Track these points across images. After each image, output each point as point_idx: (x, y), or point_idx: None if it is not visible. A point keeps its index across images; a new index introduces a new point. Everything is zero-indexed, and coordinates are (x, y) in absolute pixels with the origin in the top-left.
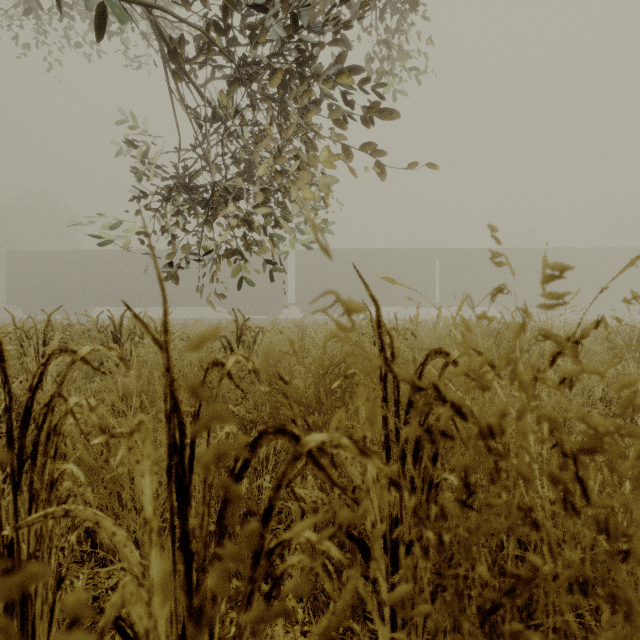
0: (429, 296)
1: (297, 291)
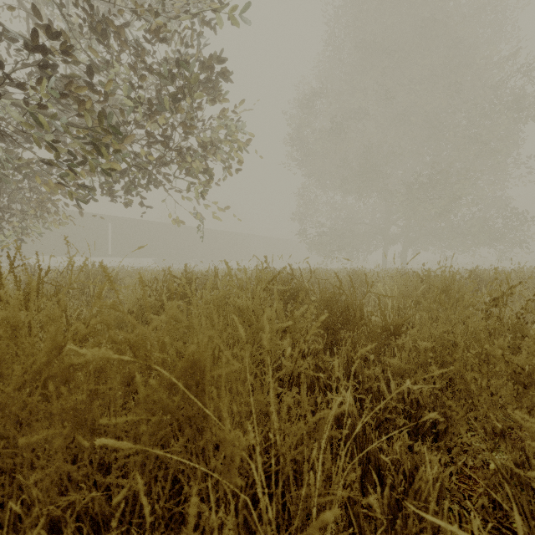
0: (104, 250)
1: None
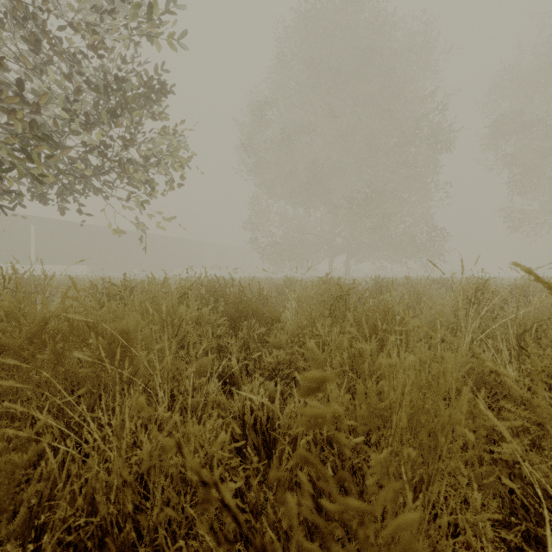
0: (24, 255)
1: None
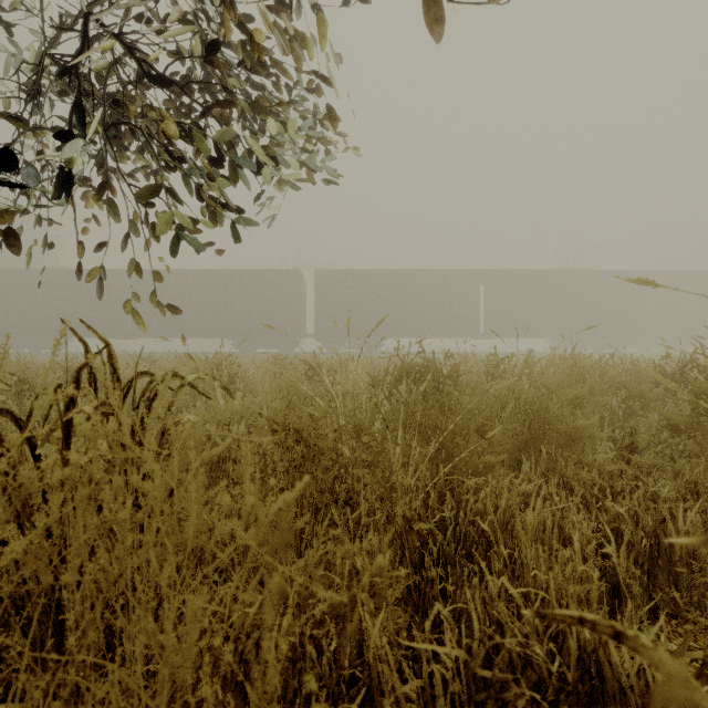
0: (473, 326)
1: (317, 319)
